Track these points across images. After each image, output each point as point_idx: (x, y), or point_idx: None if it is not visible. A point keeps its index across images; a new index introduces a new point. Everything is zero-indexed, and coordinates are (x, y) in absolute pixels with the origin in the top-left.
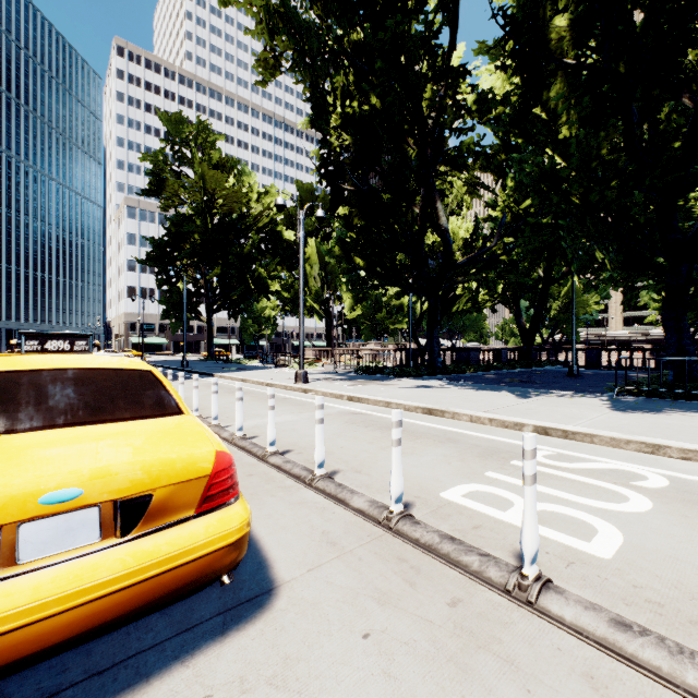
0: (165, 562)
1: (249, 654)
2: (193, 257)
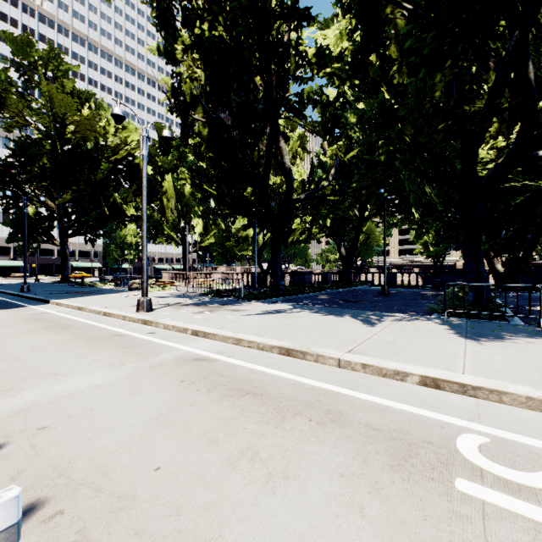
0: None
1: None
2: (42, 181)
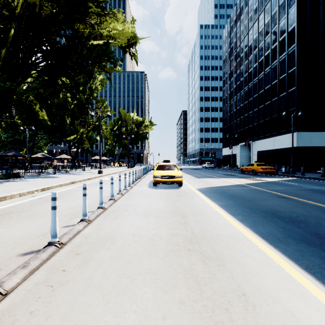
0: None
1: None
2: None
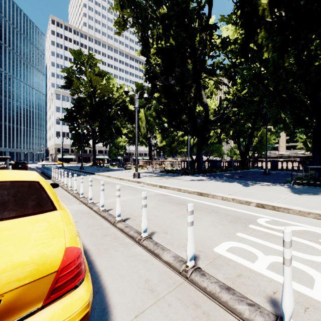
0: None
1: None
2: (86, 118)
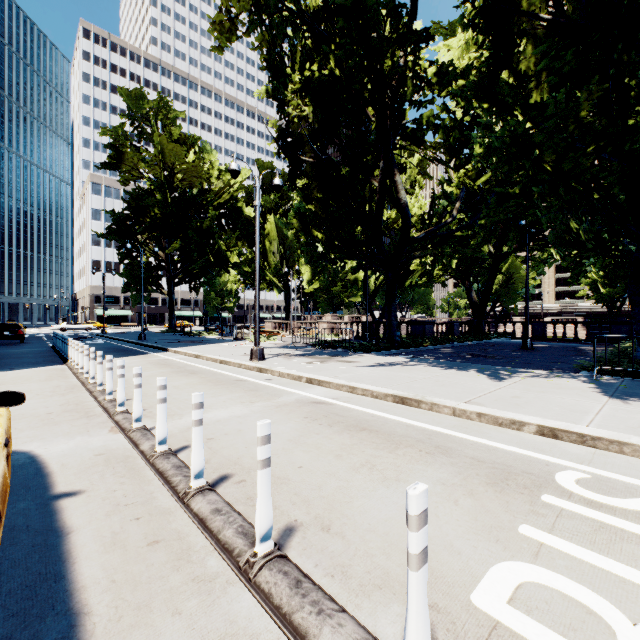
0: None
1: None
2: (153, 231)
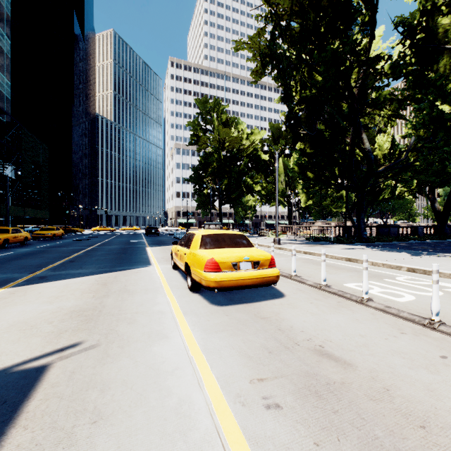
0: (264, 275)
1: (281, 301)
2: (212, 175)
